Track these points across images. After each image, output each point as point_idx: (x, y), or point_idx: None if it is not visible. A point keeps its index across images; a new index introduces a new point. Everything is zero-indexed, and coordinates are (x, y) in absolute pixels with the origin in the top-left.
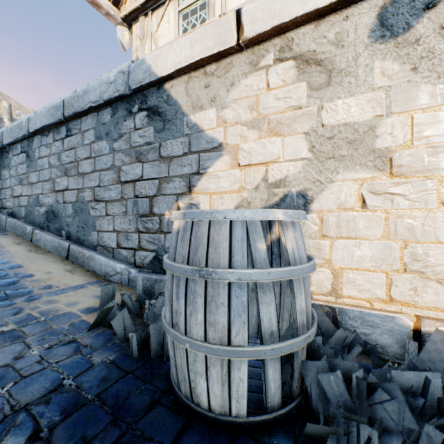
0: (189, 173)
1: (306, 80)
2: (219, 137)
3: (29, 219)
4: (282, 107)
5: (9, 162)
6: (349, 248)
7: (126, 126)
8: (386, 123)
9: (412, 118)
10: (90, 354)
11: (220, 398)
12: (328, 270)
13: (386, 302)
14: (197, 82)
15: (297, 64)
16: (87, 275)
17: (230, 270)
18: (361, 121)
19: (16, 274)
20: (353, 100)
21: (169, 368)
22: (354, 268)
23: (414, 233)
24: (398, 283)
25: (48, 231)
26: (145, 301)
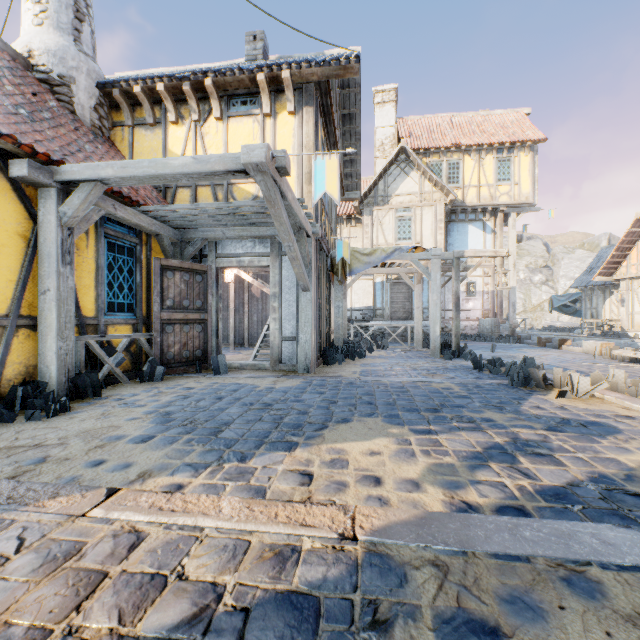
0: None
1: None
2: None
3: None
4: None
5: None
6: None
7: None
8: None
9: None
10: None
11: None
12: None
13: None
14: None
15: None
16: None
17: None
18: None
19: None
20: None
21: None
22: None
23: None
24: None
25: None
26: None
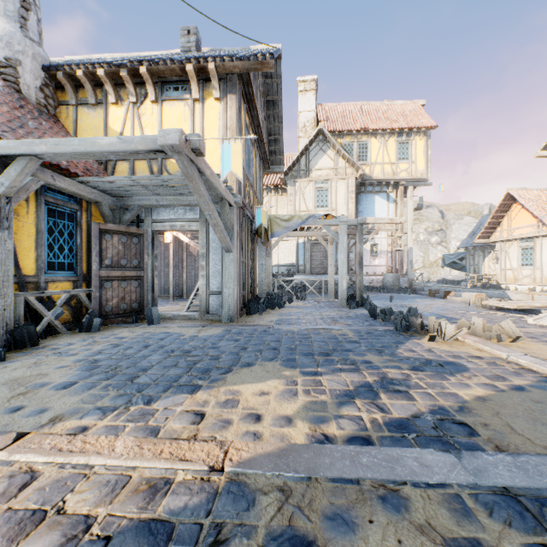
0: None
1: None
2: None
3: None
4: None
5: None
6: None
7: None
8: None
9: None
10: None
11: None
12: None
13: None
14: None
15: None
16: None
17: None
18: None
19: None
20: None
21: None
22: None
23: None
24: None
25: None
26: None
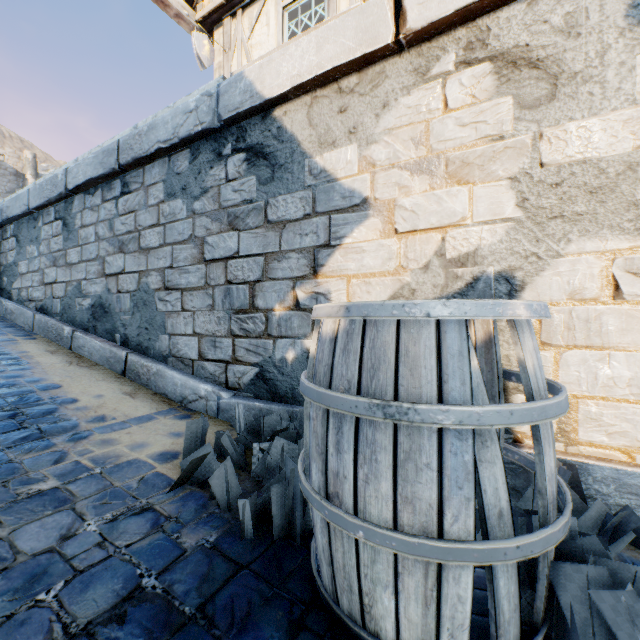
0: (313, 245)
1: (512, 92)
2: (363, 189)
3: (67, 316)
4: (469, 137)
5: (38, 234)
6: (591, 364)
7: (213, 176)
8: None
9: None
10: (177, 532)
11: (420, 628)
12: None
13: None
14: (326, 104)
15: (496, 69)
16: (155, 401)
17: (443, 406)
18: (612, 156)
19: (53, 398)
20: (597, 122)
21: (306, 559)
22: (600, 396)
23: None
24: None
25: (94, 334)
26: (249, 443)
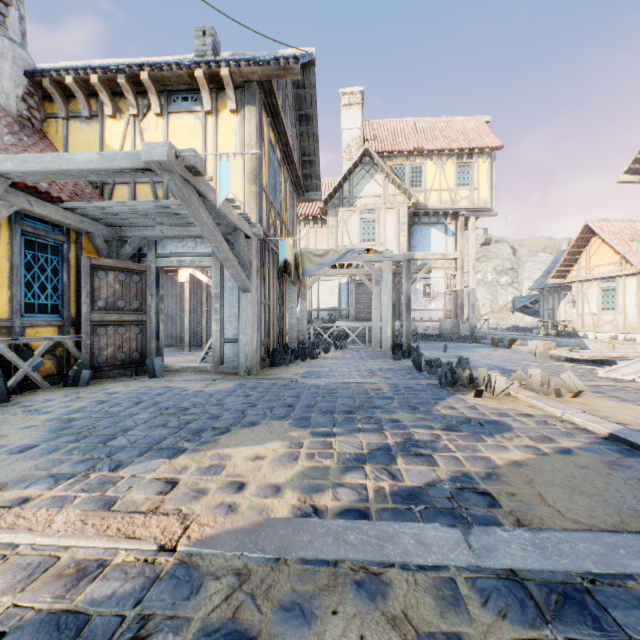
0: None
1: None
2: None
3: None
4: None
5: None
6: None
7: None
8: None
9: None
10: None
11: None
12: None
13: None
14: None
15: None
16: None
17: None
18: None
19: None
20: None
21: None
22: None
23: None
24: None
25: None
26: None
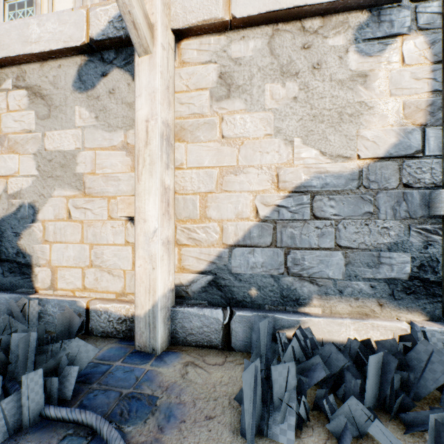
0: None
1: (35, 109)
2: None
3: None
4: (18, 128)
5: None
6: (62, 250)
7: None
8: (82, 155)
9: (96, 154)
10: None
11: None
12: (49, 269)
13: (83, 290)
14: None
15: (29, 94)
16: None
17: None
18: (69, 151)
19: None
20: (64, 133)
21: None
22: (65, 266)
23: (97, 238)
24: (89, 275)
25: None
26: None
